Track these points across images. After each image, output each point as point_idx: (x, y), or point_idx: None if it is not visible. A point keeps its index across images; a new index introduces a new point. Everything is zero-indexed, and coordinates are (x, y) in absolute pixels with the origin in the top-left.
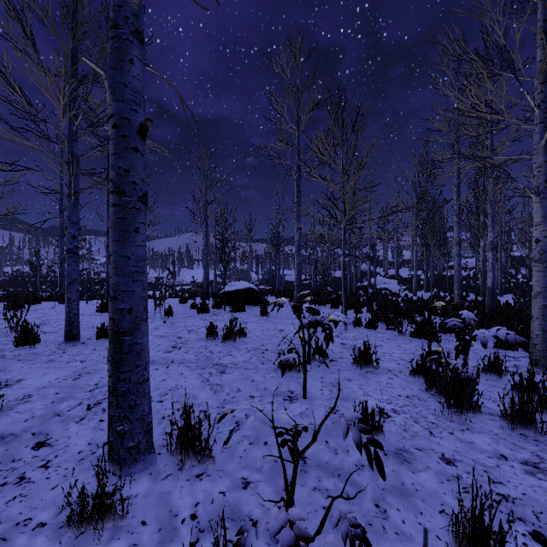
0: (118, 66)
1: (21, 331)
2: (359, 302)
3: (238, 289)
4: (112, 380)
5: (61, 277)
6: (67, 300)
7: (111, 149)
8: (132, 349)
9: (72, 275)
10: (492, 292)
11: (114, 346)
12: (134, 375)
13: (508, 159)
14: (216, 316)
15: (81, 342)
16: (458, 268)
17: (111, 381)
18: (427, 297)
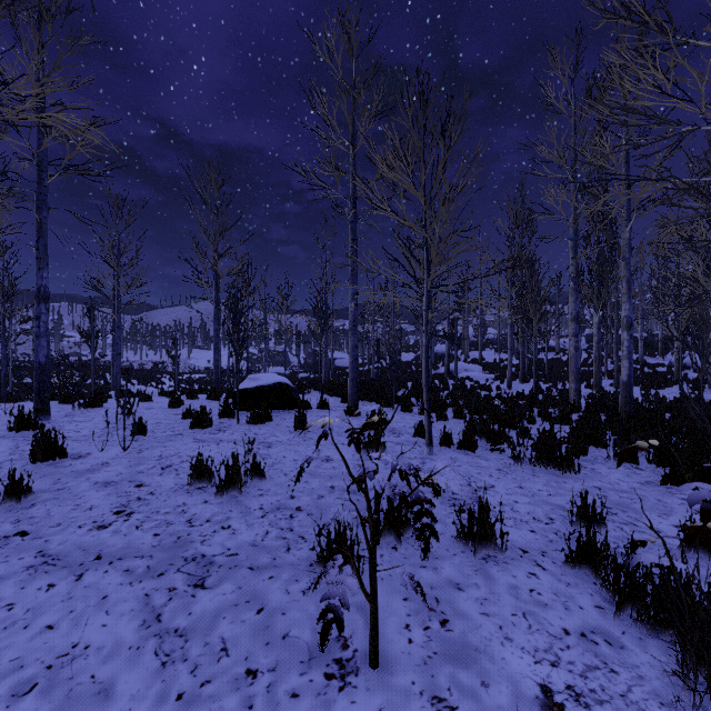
0: None
1: None
2: (441, 403)
3: (263, 385)
4: None
5: None
6: None
7: None
8: None
9: None
10: (629, 389)
11: None
12: None
13: (650, 200)
14: (222, 433)
15: None
16: (575, 353)
17: None
18: (526, 391)
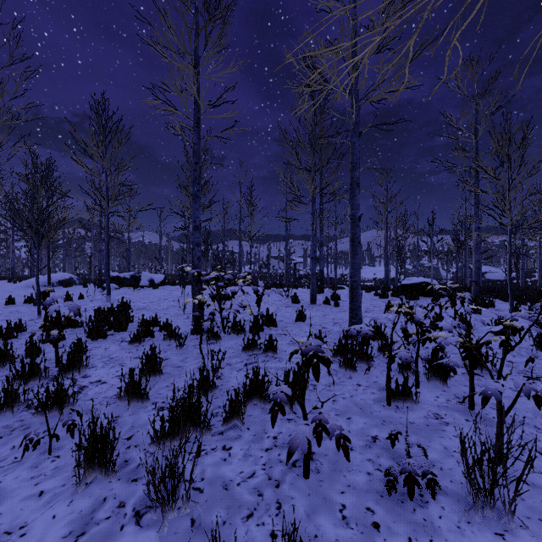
0: (352, 198)
1: (294, 296)
2: None
3: (414, 283)
4: (350, 304)
5: (286, 273)
6: (311, 283)
7: (349, 227)
8: (357, 294)
9: (313, 270)
10: None
11: (351, 293)
12: (357, 304)
13: None
14: (393, 301)
15: (317, 305)
16: None
17: (350, 305)
18: None
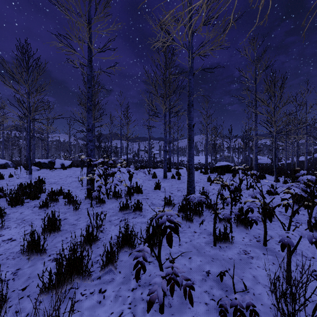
0: (189, 113)
1: (153, 174)
2: (297, 174)
3: (222, 165)
4: (188, 179)
5: (149, 159)
6: (164, 165)
7: (187, 131)
8: (192, 173)
9: (165, 158)
10: None
11: (188, 172)
12: (192, 178)
13: None
14: (211, 176)
15: (167, 179)
16: None
17: (187, 179)
18: None
